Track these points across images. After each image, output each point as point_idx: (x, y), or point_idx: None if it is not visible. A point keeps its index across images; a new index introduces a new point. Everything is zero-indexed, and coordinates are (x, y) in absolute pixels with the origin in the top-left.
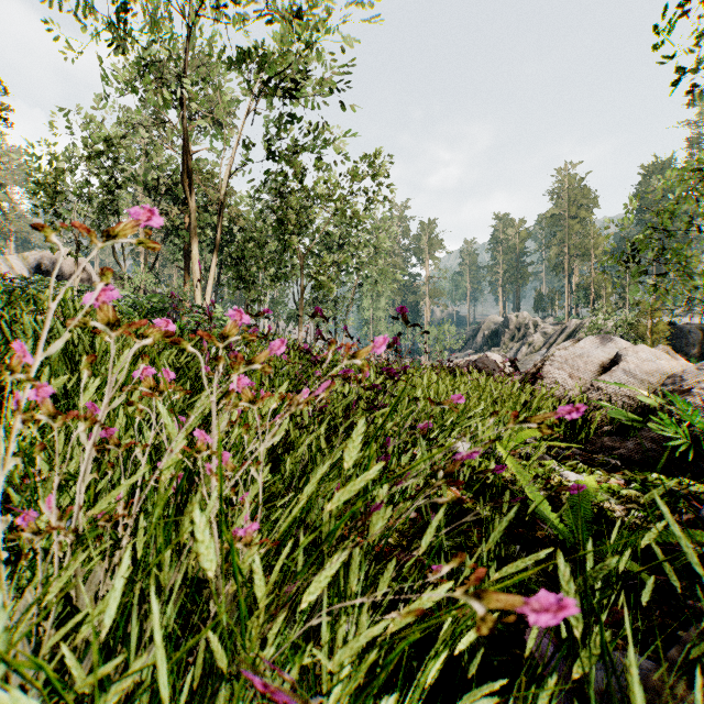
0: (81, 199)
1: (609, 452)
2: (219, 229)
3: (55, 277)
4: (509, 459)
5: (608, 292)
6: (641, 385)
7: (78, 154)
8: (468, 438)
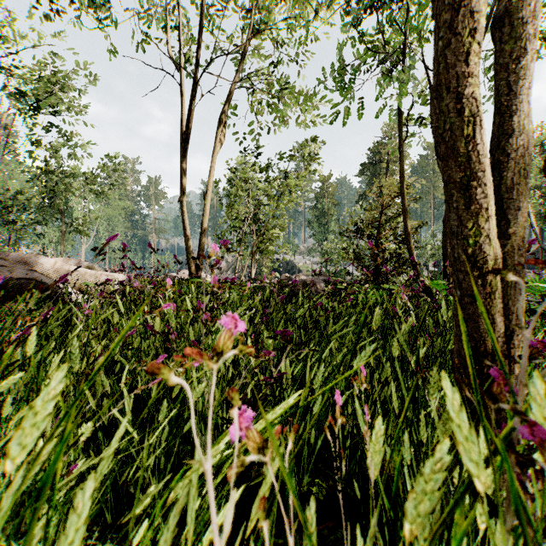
0: None
1: None
2: None
3: None
4: None
5: None
6: None
7: None
8: None
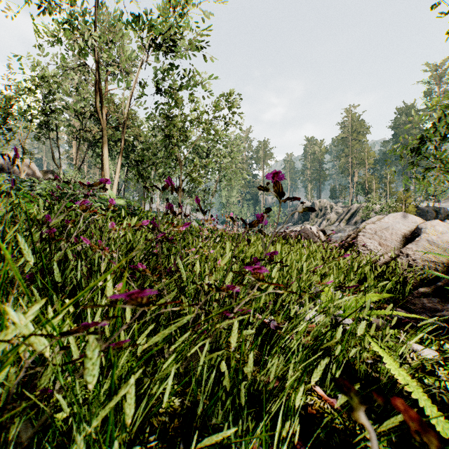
0: (26, 118)
1: (432, 313)
2: (123, 140)
3: (9, 173)
4: (392, 361)
5: (376, 186)
6: (443, 253)
7: (23, 87)
8: (338, 332)
